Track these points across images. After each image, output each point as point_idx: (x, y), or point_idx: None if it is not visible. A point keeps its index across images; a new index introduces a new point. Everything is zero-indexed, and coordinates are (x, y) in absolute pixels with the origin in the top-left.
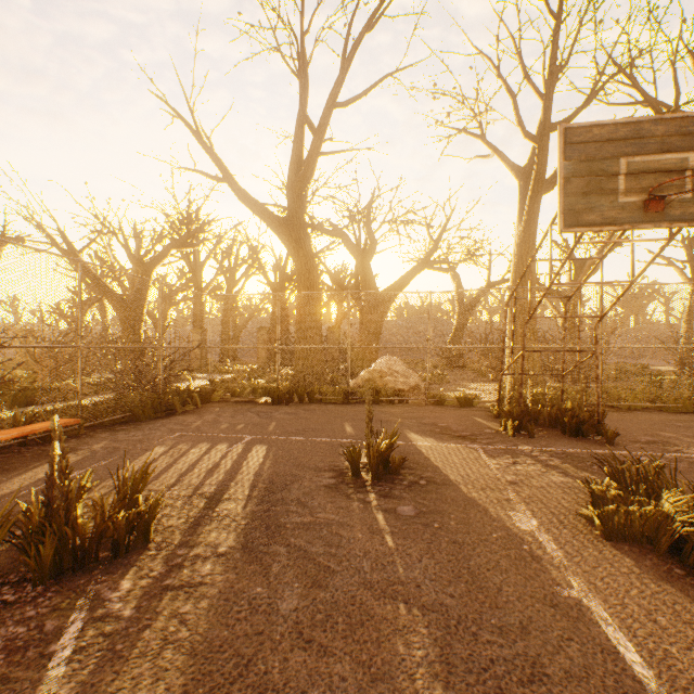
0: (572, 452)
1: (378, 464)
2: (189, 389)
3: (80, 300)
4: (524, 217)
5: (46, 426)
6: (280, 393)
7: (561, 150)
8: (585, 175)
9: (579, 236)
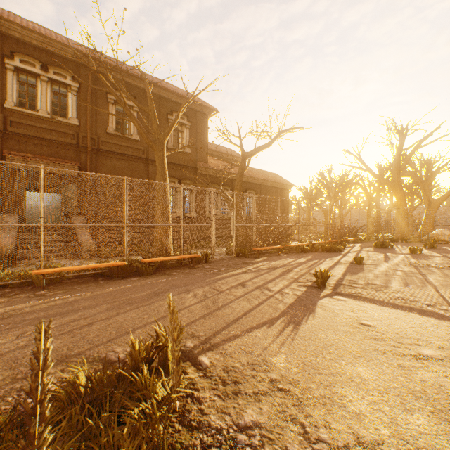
0: None
1: (430, 245)
2: (361, 237)
3: (350, 215)
4: None
5: (355, 238)
6: (393, 239)
7: None
8: None
9: None
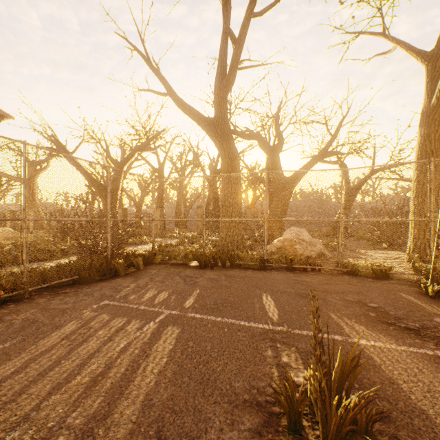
0: None
1: (343, 437)
2: (136, 253)
3: (25, 178)
4: (436, 95)
5: None
6: (206, 258)
7: None
8: None
9: None
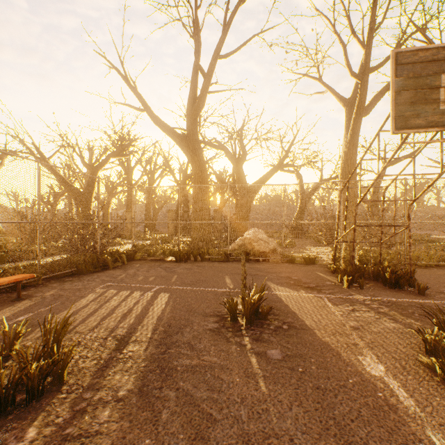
0: (394, 301)
1: (251, 313)
2: (119, 251)
3: (39, 190)
4: (349, 132)
5: (7, 280)
6: (181, 254)
7: (393, 69)
8: (412, 88)
9: (405, 138)
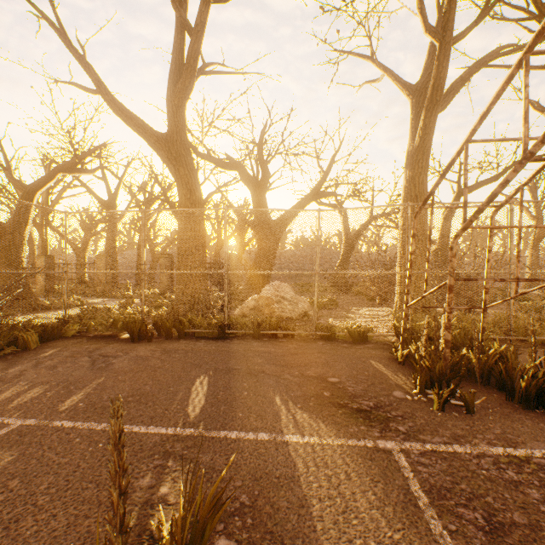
0: None
1: None
2: (30, 324)
3: None
4: (418, 133)
5: None
6: (142, 327)
7: None
8: None
9: None
